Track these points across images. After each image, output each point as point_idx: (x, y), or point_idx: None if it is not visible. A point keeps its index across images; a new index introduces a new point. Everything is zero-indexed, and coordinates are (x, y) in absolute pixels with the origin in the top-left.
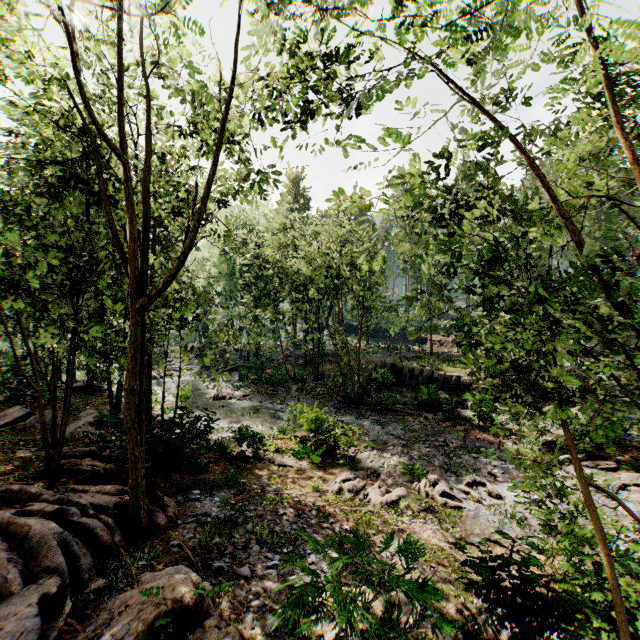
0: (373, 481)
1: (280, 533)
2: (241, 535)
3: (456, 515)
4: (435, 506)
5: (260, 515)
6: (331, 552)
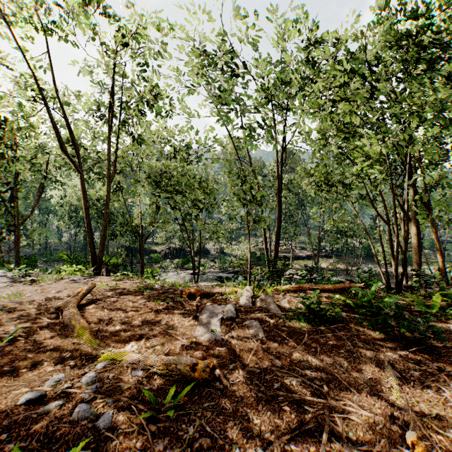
0: None
1: None
2: None
3: None
4: None
5: None
6: None
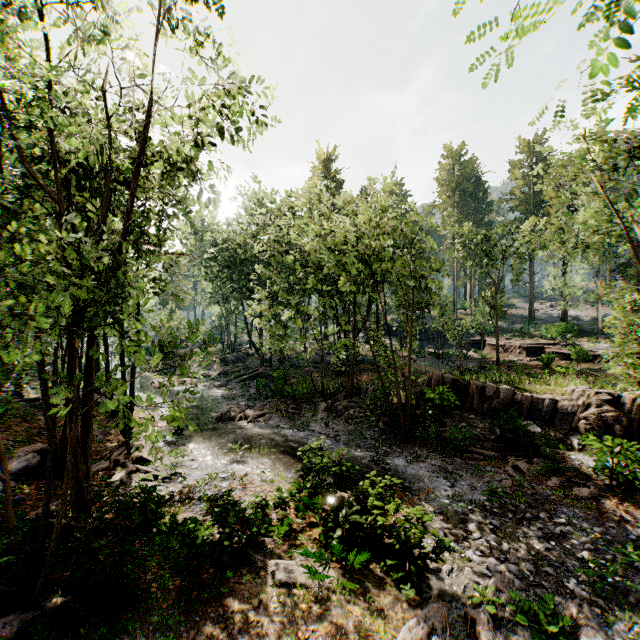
0: None
1: None
2: None
3: None
4: None
5: None
6: None
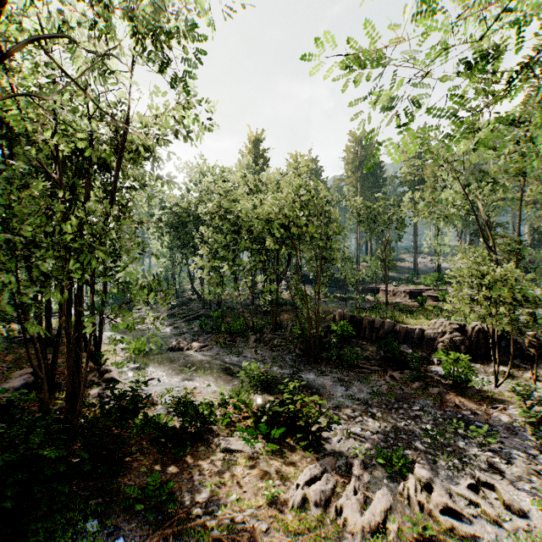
0: (345, 478)
1: None
2: None
3: None
4: (438, 532)
5: None
6: None
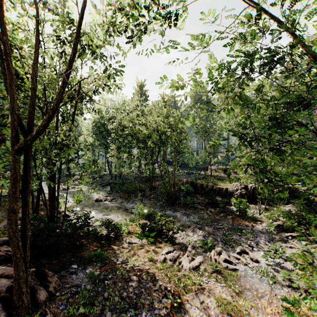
0: (184, 252)
1: (126, 298)
2: (99, 302)
3: (234, 275)
4: (221, 269)
5: (114, 283)
6: (159, 311)
